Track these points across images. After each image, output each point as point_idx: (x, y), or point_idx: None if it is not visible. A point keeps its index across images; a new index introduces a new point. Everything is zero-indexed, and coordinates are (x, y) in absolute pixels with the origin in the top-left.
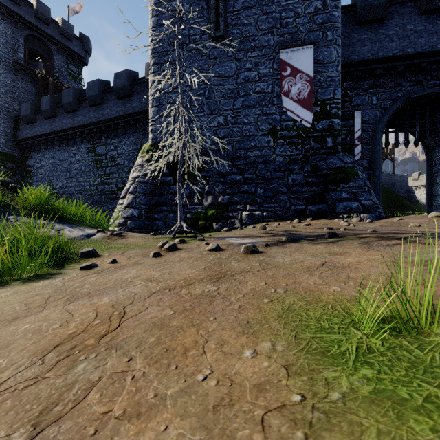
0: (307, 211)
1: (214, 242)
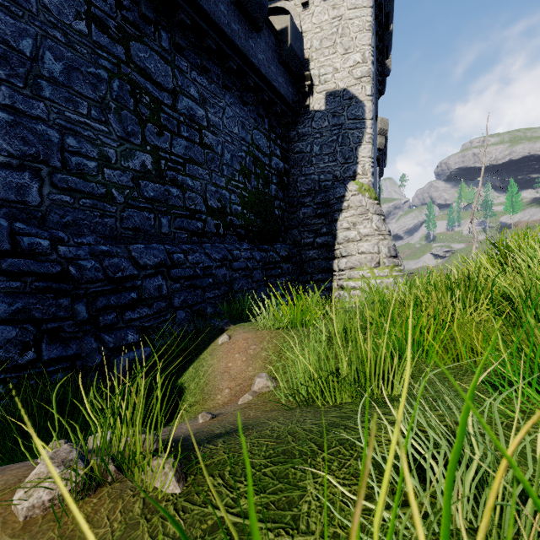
0: None
1: None
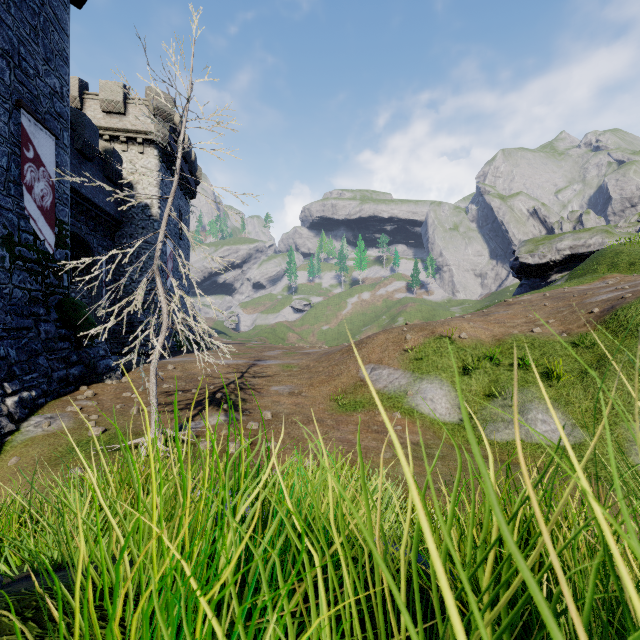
0: (71, 377)
1: (213, 430)
